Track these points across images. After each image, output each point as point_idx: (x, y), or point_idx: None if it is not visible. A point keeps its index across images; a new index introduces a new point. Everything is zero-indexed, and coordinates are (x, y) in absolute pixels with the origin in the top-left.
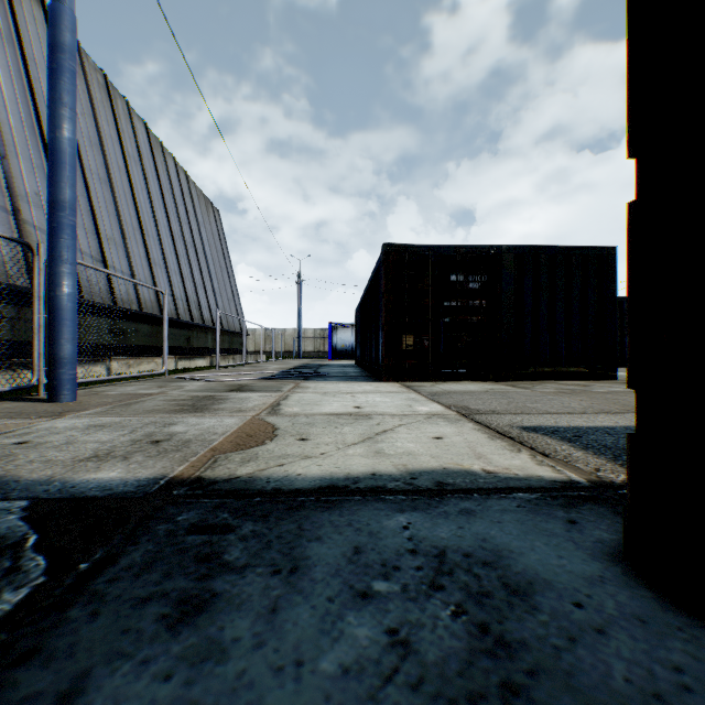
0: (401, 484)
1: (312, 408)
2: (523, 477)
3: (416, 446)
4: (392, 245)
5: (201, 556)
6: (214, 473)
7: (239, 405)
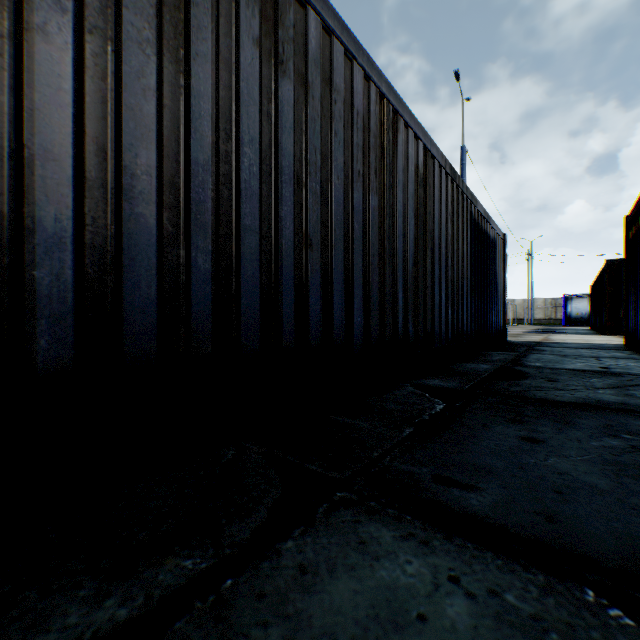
0: (589, 343)
1: (562, 338)
2: (622, 344)
3: (599, 342)
4: (611, 260)
5: (553, 343)
6: (545, 341)
7: (531, 337)
